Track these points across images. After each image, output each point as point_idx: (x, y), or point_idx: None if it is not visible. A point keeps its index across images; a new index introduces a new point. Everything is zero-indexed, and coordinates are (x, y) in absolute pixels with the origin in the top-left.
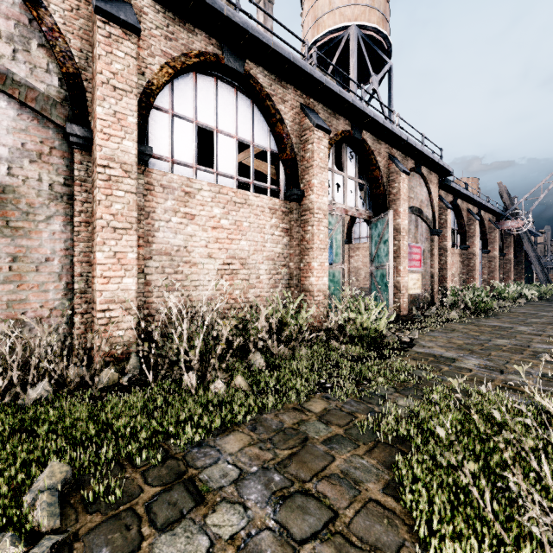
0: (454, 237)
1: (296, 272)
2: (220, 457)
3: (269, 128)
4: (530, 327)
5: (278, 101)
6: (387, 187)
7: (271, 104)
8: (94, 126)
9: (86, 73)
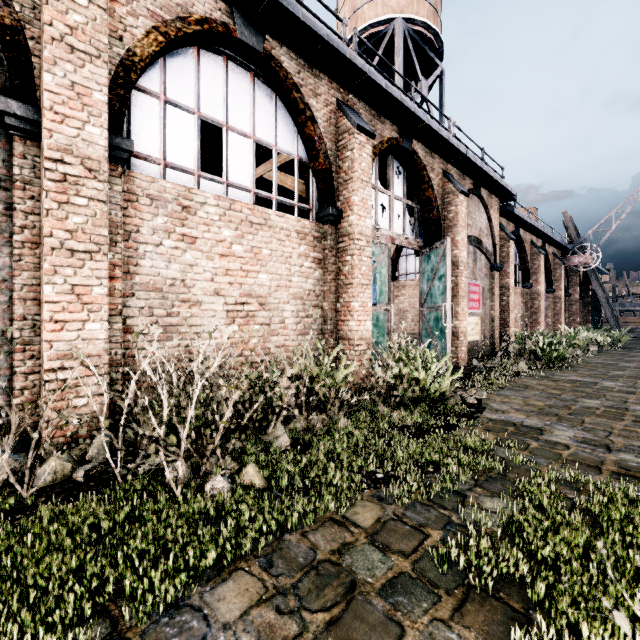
0: (516, 273)
1: (332, 315)
2: (207, 635)
3: (296, 129)
4: (617, 381)
5: (308, 94)
6: (442, 210)
7: (299, 96)
8: (42, 103)
9: (33, 27)
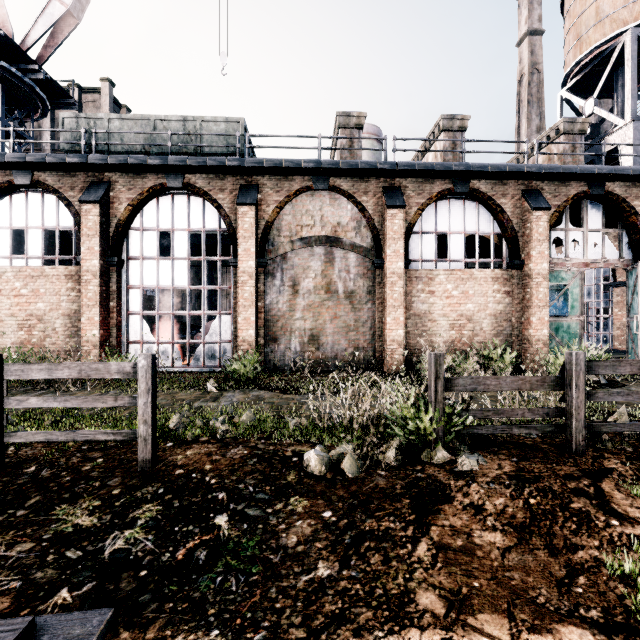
0: None
1: (517, 325)
2: None
3: (492, 217)
4: None
5: (499, 197)
6: None
7: (492, 202)
8: (385, 258)
9: (381, 231)
